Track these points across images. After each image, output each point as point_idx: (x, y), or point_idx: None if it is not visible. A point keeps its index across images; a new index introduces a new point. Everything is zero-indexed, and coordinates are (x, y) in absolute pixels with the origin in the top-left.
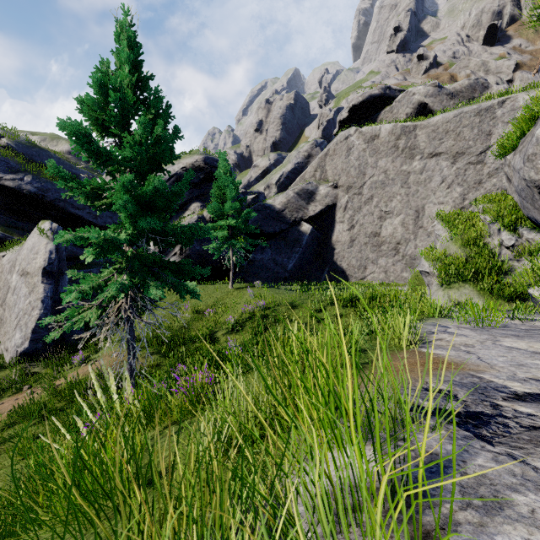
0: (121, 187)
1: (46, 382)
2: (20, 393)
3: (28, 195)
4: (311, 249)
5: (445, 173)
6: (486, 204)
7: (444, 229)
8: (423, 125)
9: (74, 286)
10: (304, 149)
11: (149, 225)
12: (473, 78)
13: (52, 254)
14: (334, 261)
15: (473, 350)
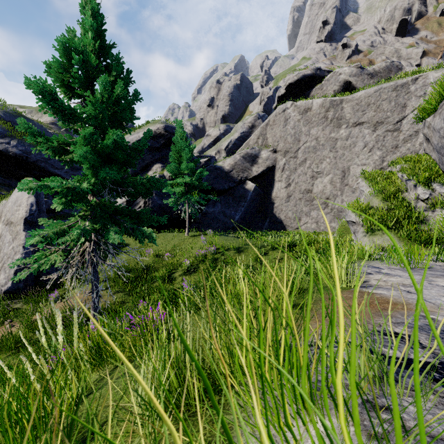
0: (82, 140)
1: (25, 317)
2: (2, 327)
3: (14, 156)
4: (255, 203)
5: (367, 139)
6: (403, 164)
7: (367, 185)
8: (348, 99)
9: (38, 231)
10: (248, 121)
11: (108, 175)
12: (389, 61)
13: (33, 206)
14: (274, 214)
15: (413, 290)
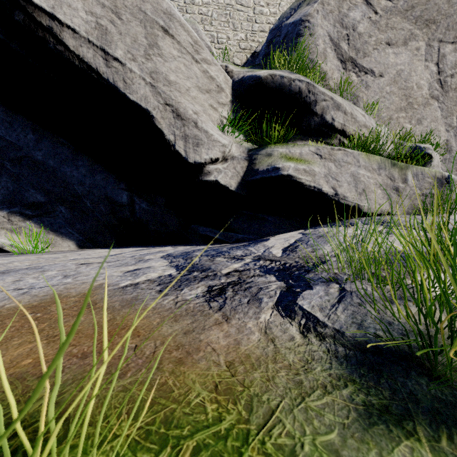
0: None
1: None
2: None
3: None
4: None
5: None
6: None
7: None
8: None
9: None
10: None
11: None
12: None
13: None
14: None
15: None
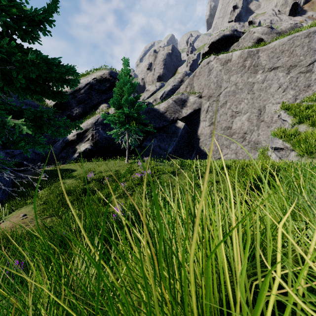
0: None
1: None
2: None
3: None
4: (184, 139)
5: (281, 81)
6: None
7: (290, 115)
8: (264, 49)
9: None
10: (178, 77)
11: None
12: (294, 22)
13: None
14: (199, 147)
15: None
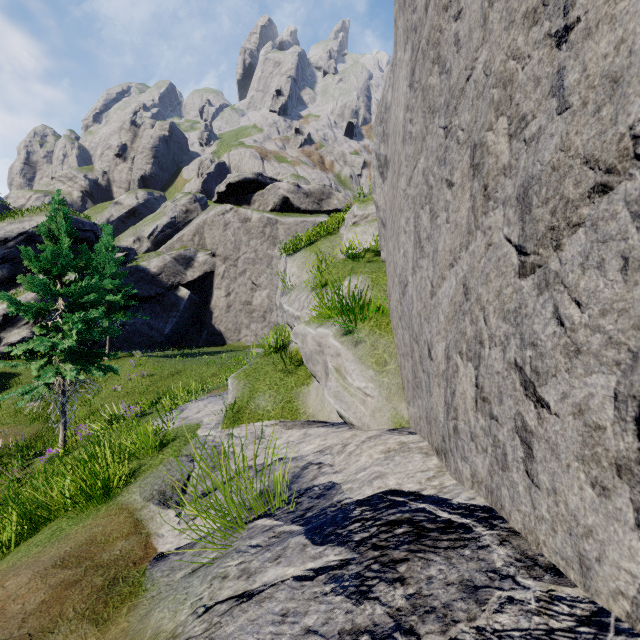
0: (78, 318)
1: None
2: None
3: None
4: (190, 313)
5: None
6: None
7: None
8: (282, 221)
9: (49, 374)
10: (182, 203)
11: (95, 338)
12: (322, 184)
13: None
14: (213, 325)
15: None
